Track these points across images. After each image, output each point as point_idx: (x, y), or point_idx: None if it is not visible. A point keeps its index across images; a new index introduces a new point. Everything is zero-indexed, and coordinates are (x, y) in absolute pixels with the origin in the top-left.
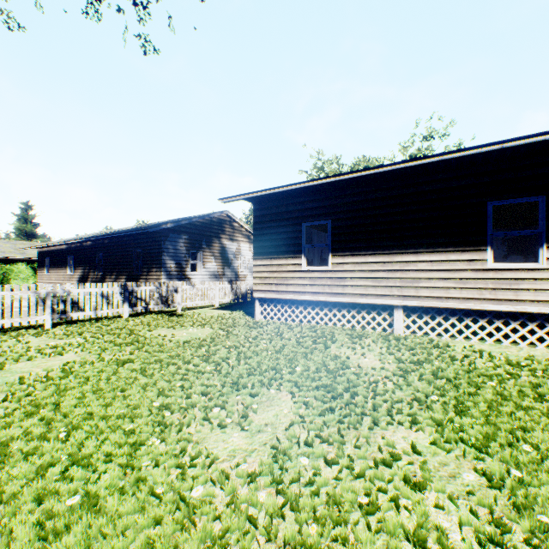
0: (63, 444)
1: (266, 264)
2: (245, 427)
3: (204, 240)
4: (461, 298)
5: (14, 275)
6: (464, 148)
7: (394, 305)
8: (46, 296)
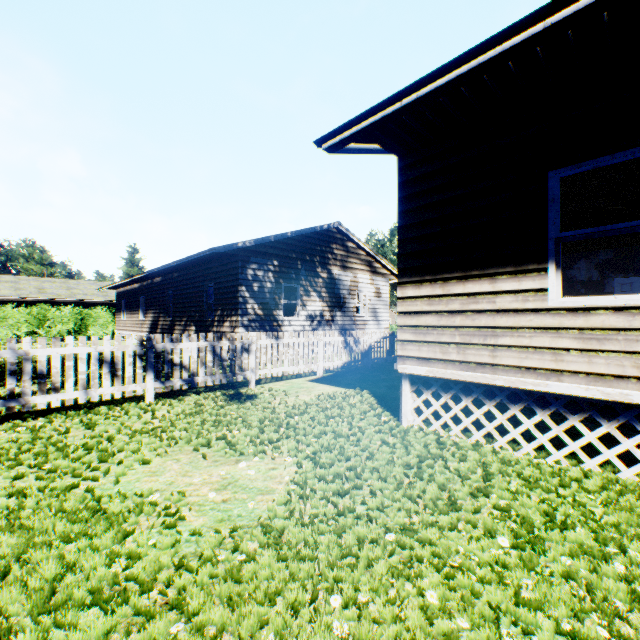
0: None
1: (430, 295)
2: None
3: (303, 268)
4: None
5: (92, 321)
6: None
7: None
8: None
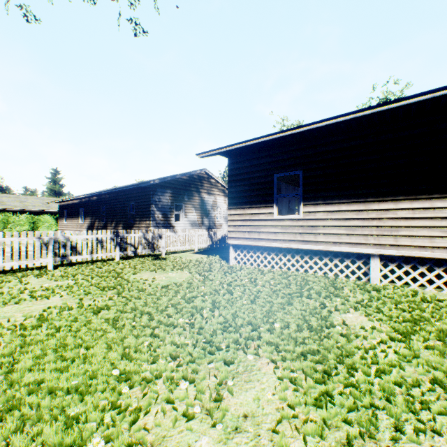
0: None
1: (239, 213)
2: (218, 425)
3: (186, 194)
4: None
5: (41, 224)
6: None
7: (370, 254)
8: (49, 241)
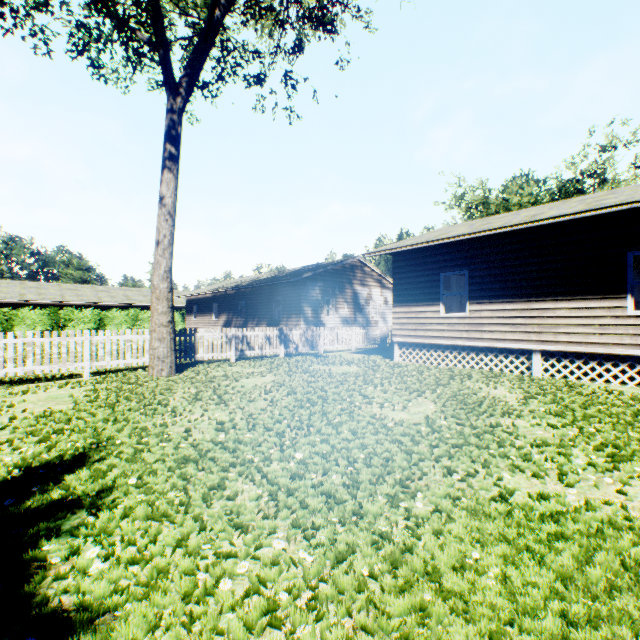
0: (312, 408)
1: (404, 311)
2: (407, 410)
3: (337, 287)
4: (600, 344)
5: None
6: (594, 209)
7: (531, 350)
8: (232, 337)
